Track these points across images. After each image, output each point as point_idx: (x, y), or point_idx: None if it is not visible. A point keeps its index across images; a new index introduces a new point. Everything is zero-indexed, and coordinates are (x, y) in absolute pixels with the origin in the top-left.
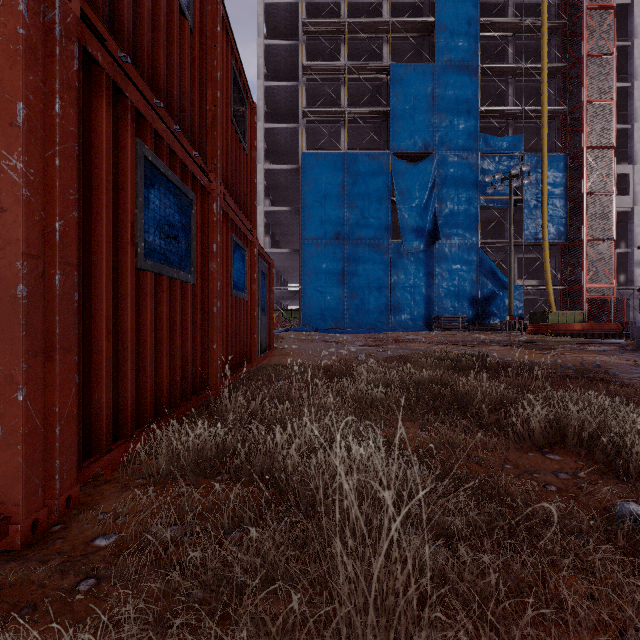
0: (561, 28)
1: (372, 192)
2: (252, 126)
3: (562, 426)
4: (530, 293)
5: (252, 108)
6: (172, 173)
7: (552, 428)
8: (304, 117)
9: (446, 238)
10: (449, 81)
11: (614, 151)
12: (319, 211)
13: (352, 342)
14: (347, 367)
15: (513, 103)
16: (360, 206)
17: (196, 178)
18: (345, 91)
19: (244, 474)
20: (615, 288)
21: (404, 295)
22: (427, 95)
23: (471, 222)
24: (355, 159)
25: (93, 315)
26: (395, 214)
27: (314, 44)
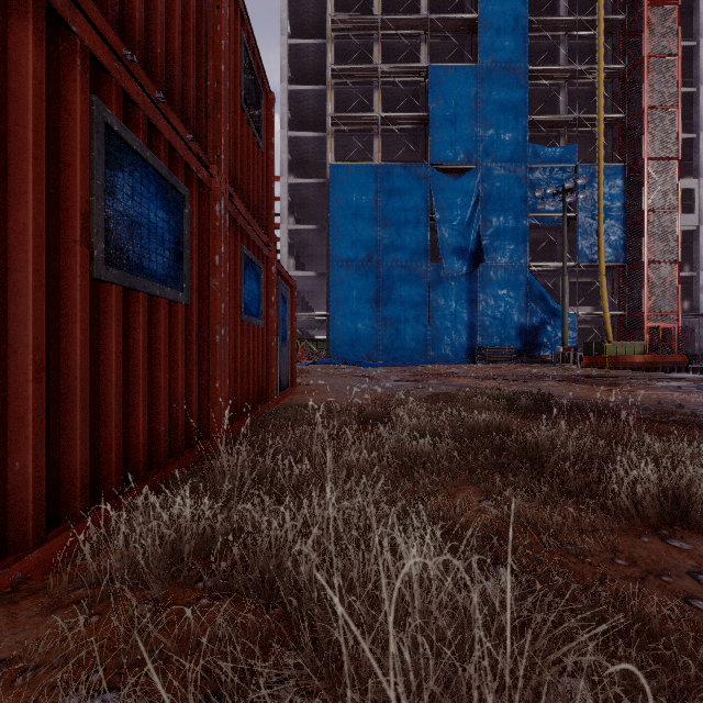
0: (619, 26)
1: (408, 209)
2: (269, 120)
3: (684, 497)
4: (584, 321)
5: (269, 98)
6: (153, 155)
7: (667, 499)
8: (332, 125)
9: (491, 260)
10: (494, 85)
11: (678, 163)
12: (349, 230)
13: (387, 377)
14: (383, 409)
15: (565, 110)
16: (395, 224)
17: (191, 169)
18: (378, 96)
19: (236, 582)
20: (679, 316)
21: (444, 324)
22: (470, 100)
23: (519, 242)
24: (389, 172)
25: (10, 344)
26: (434, 233)
27: (344, 43)
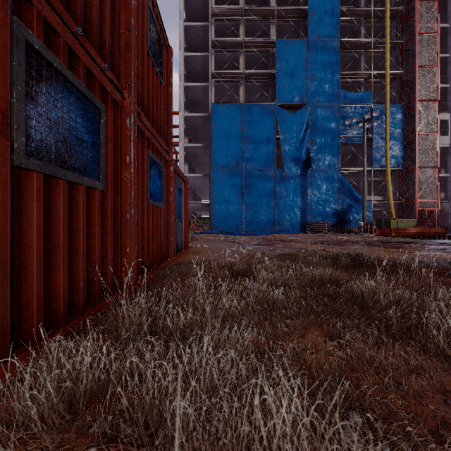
0: (399, 14)
1: (262, 132)
2: (169, 66)
3: None
4: (376, 206)
5: (168, 51)
6: (72, 74)
7: None
8: (213, 78)
9: (316, 166)
10: (318, 52)
11: (438, 103)
12: (224, 146)
13: (248, 242)
14: (247, 265)
15: (364, 68)
16: (254, 143)
17: (106, 90)
18: (243, 59)
19: (122, 432)
20: (438, 202)
21: (285, 207)
22: (302, 62)
23: (334, 154)
24: (250, 108)
25: None
26: (279, 149)
27: (220, 25)
